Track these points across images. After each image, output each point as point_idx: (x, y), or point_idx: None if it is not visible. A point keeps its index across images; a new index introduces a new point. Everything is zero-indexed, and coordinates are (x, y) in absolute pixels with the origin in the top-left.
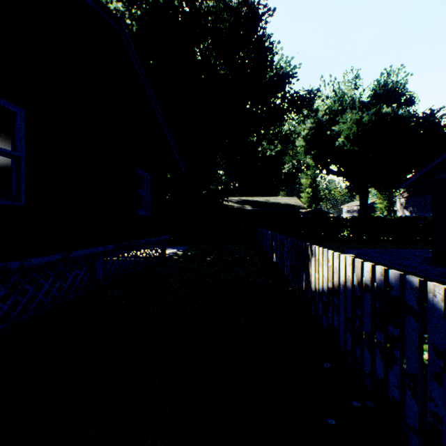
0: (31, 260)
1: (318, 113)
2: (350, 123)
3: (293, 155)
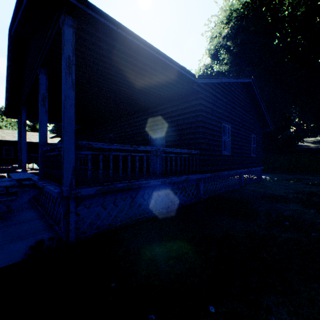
0: (232, 171)
1: None
2: None
3: None
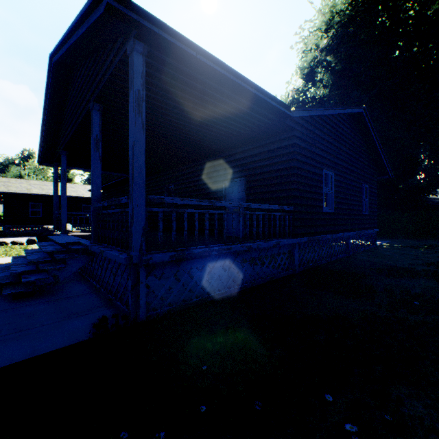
0: (336, 235)
1: None
2: None
3: None
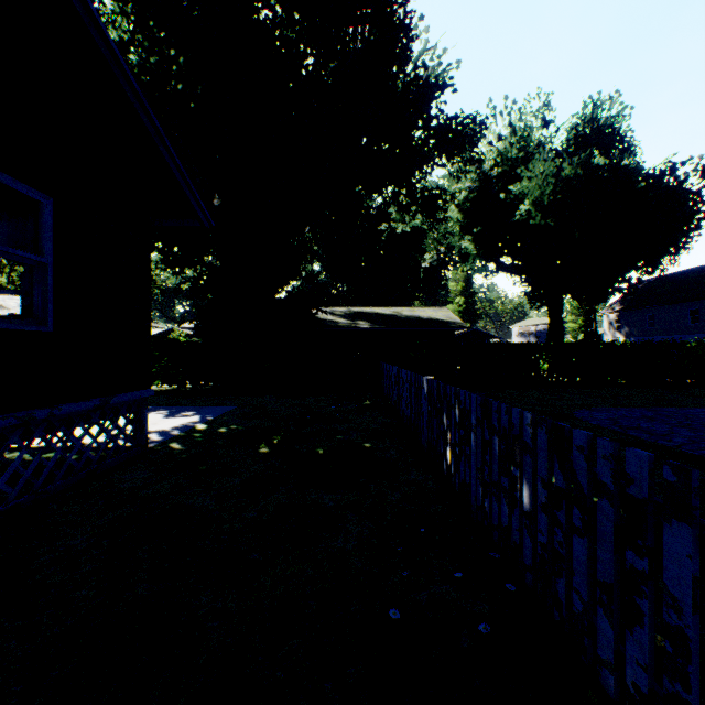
0: None
1: (484, 164)
2: (542, 179)
3: (438, 238)
